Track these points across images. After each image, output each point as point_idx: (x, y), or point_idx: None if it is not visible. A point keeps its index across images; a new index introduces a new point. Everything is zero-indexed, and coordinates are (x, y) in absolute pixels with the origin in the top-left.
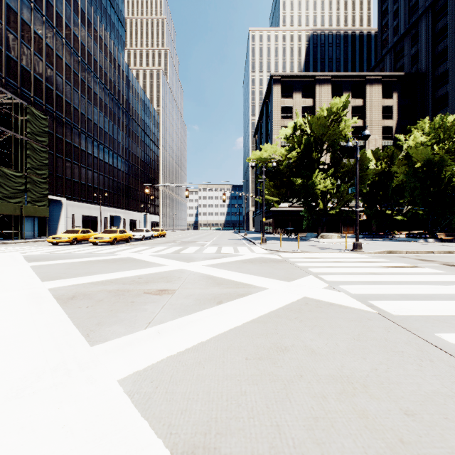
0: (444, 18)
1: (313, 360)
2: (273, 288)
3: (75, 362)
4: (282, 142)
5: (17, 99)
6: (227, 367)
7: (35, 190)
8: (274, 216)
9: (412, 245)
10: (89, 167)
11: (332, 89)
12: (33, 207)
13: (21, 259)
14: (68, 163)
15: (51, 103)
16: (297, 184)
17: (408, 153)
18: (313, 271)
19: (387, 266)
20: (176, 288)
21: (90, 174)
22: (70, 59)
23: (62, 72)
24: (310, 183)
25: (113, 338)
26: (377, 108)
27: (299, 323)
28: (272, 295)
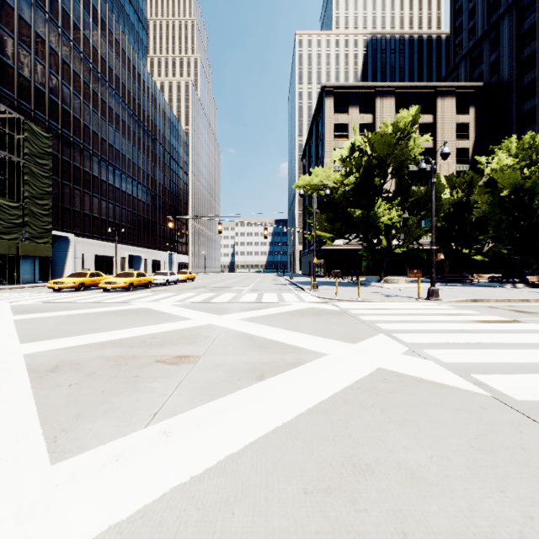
0: (532, 16)
1: (418, 494)
2: (334, 354)
3: (14, 503)
4: (336, 167)
5: (12, 112)
6: (274, 513)
7: (35, 224)
8: (325, 256)
9: (499, 292)
10: (103, 197)
11: (396, 103)
12: (32, 245)
13: (7, 311)
14: (77, 192)
15: (56, 119)
16: (356, 216)
17: (490, 179)
18: (384, 327)
19: (477, 321)
20: (201, 354)
21: (104, 205)
22: (80, 66)
23: (70, 81)
24: (371, 215)
25: (93, 444)
26: (450, 125)
27: (380, 416)
28: (334, 365)
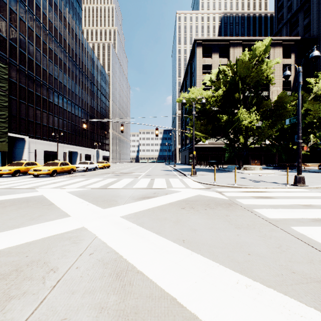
0: None
1: None
2: None
3: None
4: None
5: None
6: None
7: None
8: (197, 151)
9: None
10: (50, 112)
11: (243, 51)
12: None
13: None
14: (31, 108)
15: (15, 58)
16: (223, 121)
17: (316, 96)
18: (313, 237)
19: None
20: None
21: (51, 118)
22: (33, 24)
23: (25, 33)
24: (235, 120)
25: None
26: (278, 66)
27: None
28: None
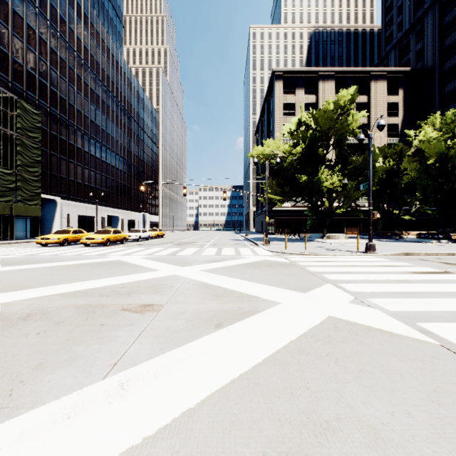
0: (452, 11)
1: None
2: (286, 303)
3: None
4: (284, 140)
5: (6, 92)
6: None
7: (26, 188)
8: (276, 216)
9: (427, 246)
10: (86, 165)
11: (336, 86)
12: (24, 207)
13: None
14: (63, 161)
15: (45, 98)
16: (302, 181)
17: (418, 150)
18: (330, 277)
19: (412, 272)
20: (164, 303)
21: (87, 173)
22: (65, 53)
23: (57, 66)
24: (316, 181)
25: (48, 398)
26: (382, 105)
27: (336, 366)
28: (287, 313)
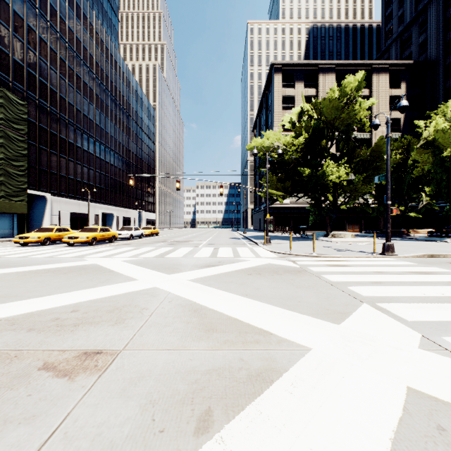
0: None
1: None
2: (320, 350)
3: None
4: (283, 135)
5: None
6: None
7: (10, 183)
8: (274, 213)
9: (446, 246)
10: (78, 161)
11: (336, 79)
12: (7, 203)
13: None
14: (54, 156)
15: (34, 90)
16: (305, 175)
17: (427, 142)
18: (361, 292)
19: None
20: (120, 348)
21: (79, 168)
22: (56, 44)
23: (47, 57)
24: (320, 174)
25: None
26: (384, 98)
27: None
28: (329, 380)
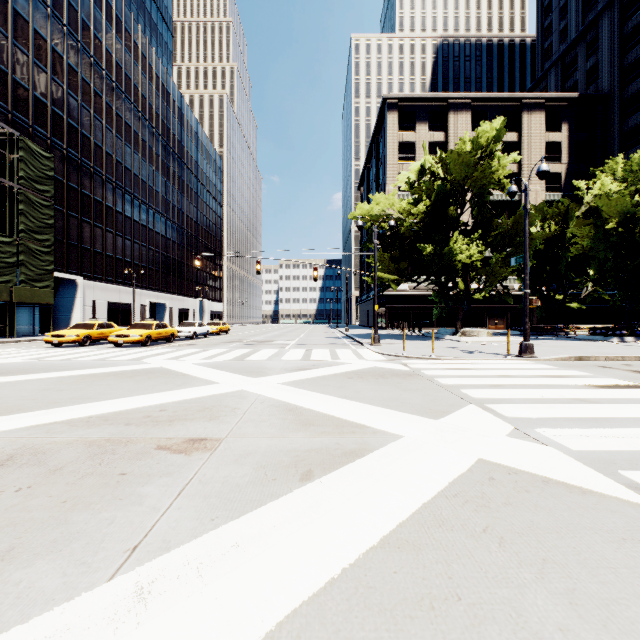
0: (638, 13)
1: None
2: (411, 437)
3: None
4: (400, 195)
5: (4, 126)
6: None
7: (32, 263)
8: (388, 303)
9: (606, 347)
10: (119, 232)
11: (473, 119)
12: (29, 290)
13: None
14: (86, 226)
15: (60, 136)
16: (426, 254)
17: (591, 209)
18: (472, 395)
19: (593, 386)
20: (223, 436)
21: (120, 242)
22: (90, 72)
23: (78, 91)
24: (446, 252)
25: (8, 620)
26: (538, 146)
27: (501, 552)
28: (413, 454)
